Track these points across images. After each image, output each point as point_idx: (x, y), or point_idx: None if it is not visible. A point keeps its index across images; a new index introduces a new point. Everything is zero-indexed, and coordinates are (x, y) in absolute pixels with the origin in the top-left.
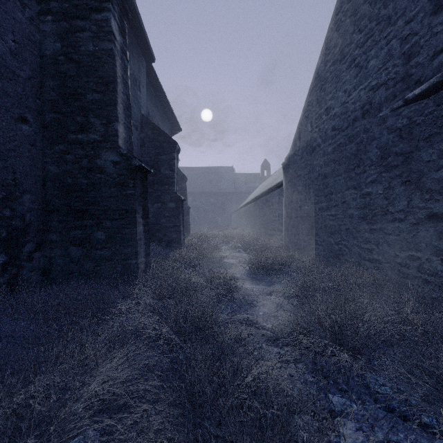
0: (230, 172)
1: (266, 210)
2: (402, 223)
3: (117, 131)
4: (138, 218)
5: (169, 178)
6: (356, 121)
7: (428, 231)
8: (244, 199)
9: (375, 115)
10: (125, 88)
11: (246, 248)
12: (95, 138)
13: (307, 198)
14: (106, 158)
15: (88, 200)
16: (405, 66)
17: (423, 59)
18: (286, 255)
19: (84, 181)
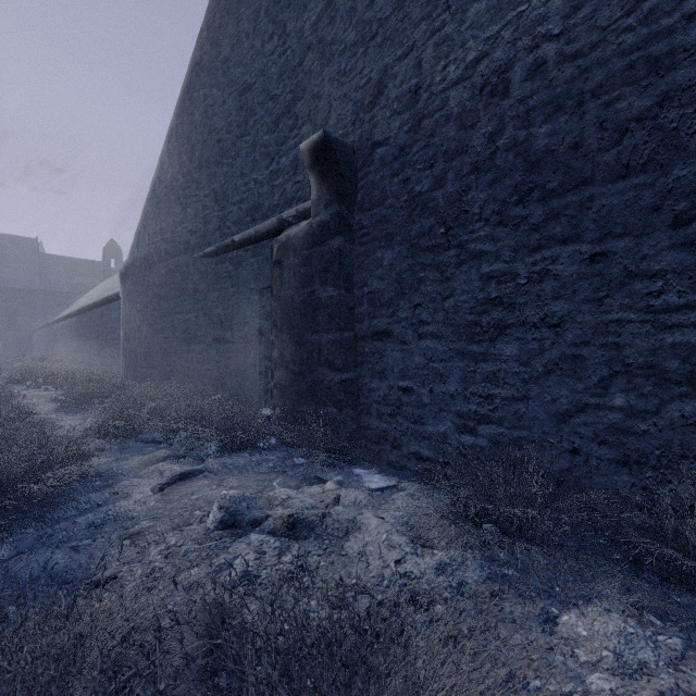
0: (31, 250)
1: (102, 329)
2: (204, 345)
3: None
4: None
5: None
6: (181, 254)
7: (213, 350)
8: (66, 304)
9: (191, 255)
10: None
11: (61, 385)
12: None
13: (146, 318)
14: None
15: None
16: (205, 228)
17: (212, 229)
18: (118, 384)
19: None
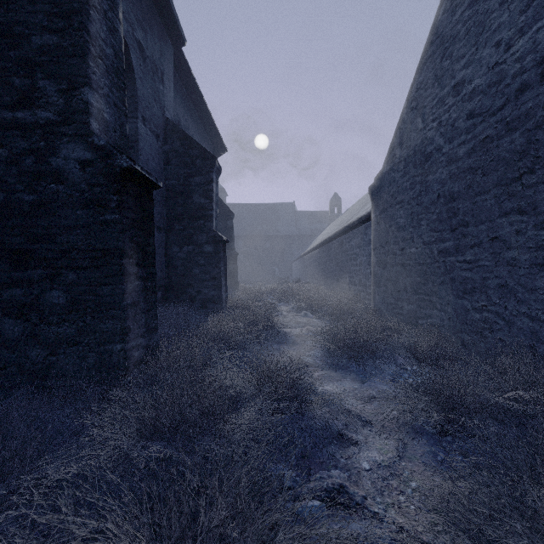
0: (291, 210)
1: (341, 257)
2: None
3: (87, 104)
4: (127, 266)
5: (205, 209)
6: (526, 90)
7: None
8: (309, 243)
9: None
10: (111, 37)
11: (316, 310)
12: (48, 117)
13: (415, 235)
14: (67, 154)
15: (34, 232)
16: None
17: None
18: (380, 323)
19: (28, 198)
